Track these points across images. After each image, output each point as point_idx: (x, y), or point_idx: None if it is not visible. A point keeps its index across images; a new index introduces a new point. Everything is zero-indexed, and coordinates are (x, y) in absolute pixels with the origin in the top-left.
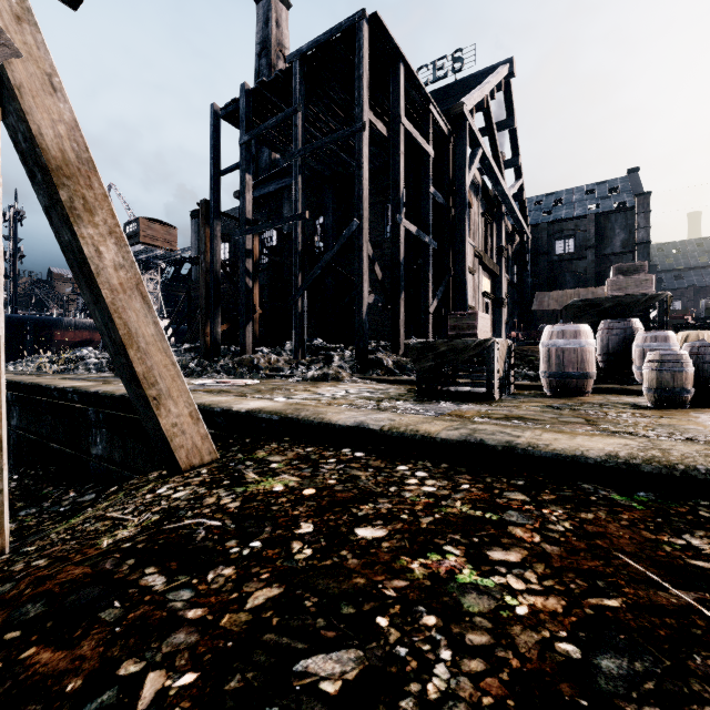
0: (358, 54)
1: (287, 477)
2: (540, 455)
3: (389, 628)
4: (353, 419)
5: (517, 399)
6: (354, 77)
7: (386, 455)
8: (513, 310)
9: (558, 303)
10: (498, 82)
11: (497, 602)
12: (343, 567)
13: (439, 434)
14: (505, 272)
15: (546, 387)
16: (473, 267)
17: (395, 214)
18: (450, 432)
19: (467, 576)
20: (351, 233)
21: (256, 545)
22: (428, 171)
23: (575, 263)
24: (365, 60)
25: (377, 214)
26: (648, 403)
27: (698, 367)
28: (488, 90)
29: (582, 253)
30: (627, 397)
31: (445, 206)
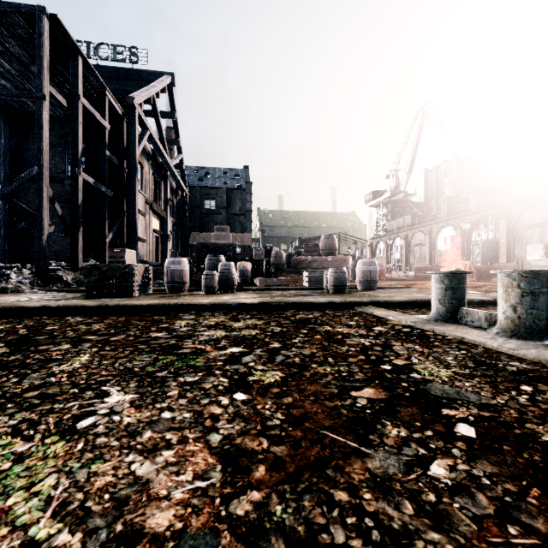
0: (39, 39)
1: (4, 325)
2: (128, 306)
3: (58, 333)
4: (40, 304)
5: (148, 295)
6: (33, 44)
7: (61, 316)
8: (177, 242)
9: (204, 240)
10: (163, 87)
11: (90, 328)
12: (42, 331)
13: (89, 304)
14: (171, 216)
15: (167, 289)
16: (145, 211)
17: (75, 168)
18: (94, 303)
19: (84, 327)
20: (31, 176)
21: (2, 335)
22: (105, 139)
23: (216, 216)
24: (46, 46)
25: (58, 154)
26: (203, 293)
27: (222, 278)
28: (155, 92)
29: (220, 210)
30: (202, 292)
31: (120, 166)
